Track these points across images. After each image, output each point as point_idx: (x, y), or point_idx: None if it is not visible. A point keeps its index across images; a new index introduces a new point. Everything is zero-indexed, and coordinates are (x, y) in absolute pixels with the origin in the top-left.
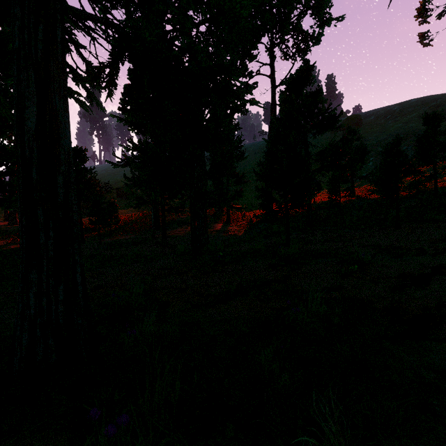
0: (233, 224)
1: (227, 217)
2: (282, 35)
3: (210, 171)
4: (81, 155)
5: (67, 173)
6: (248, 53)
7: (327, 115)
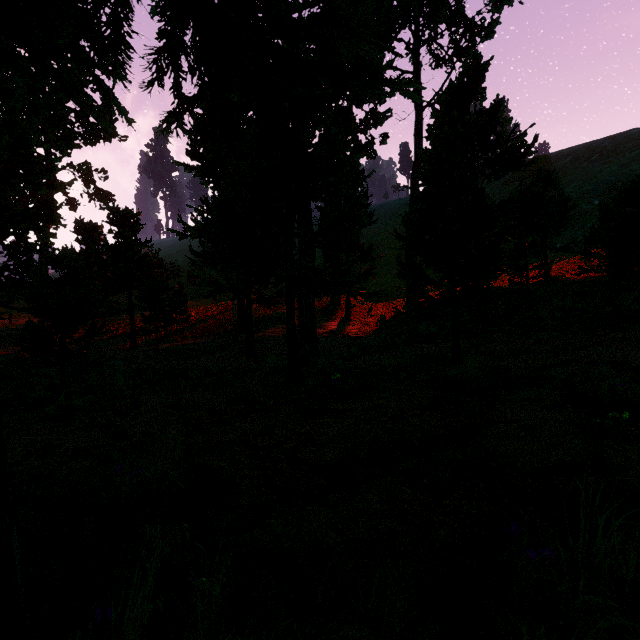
0: (355, 321)
1: (346, 312)
2: (434, 24)
3: (320, 233)
4: (133, 221)
5: None
6: None
7: (512, 144)
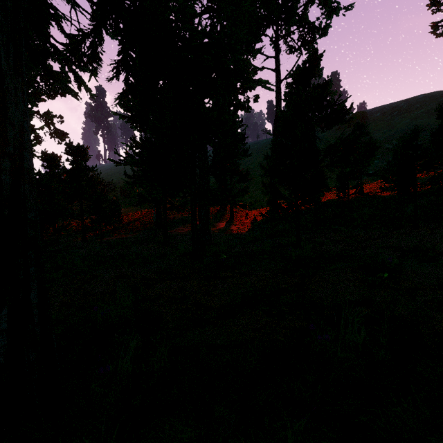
0: (236, 222)
1: (230, 216)
2: (288, 26)
3: (213, 165)
4: (83, 153)
5: (17, 156)
6: (252, 49)
7: (337, 107)
